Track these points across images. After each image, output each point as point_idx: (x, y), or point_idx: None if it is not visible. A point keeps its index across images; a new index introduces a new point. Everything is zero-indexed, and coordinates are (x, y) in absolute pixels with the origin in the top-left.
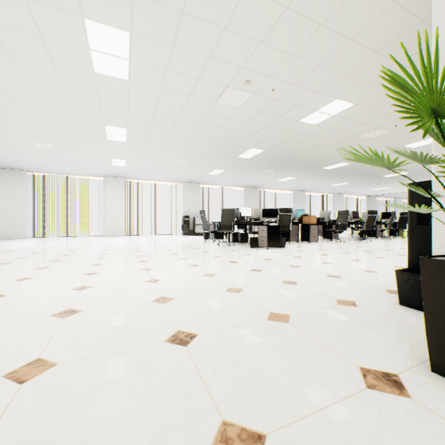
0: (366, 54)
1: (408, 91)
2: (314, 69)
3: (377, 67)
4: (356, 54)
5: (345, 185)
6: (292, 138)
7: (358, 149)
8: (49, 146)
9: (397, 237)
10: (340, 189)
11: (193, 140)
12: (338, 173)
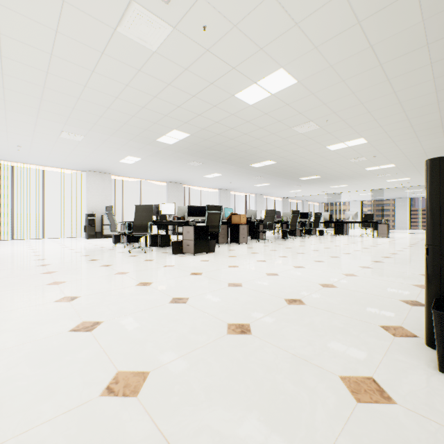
0: None
1: None
2: (264, 1)
3: (336, 24)
4: None
5: (267, 186)
6: (223, 120)
7: (287, 146)
8: None
9: (311, 235)
10: (262, 190)
11: (89, 104)
12: (264, 172)
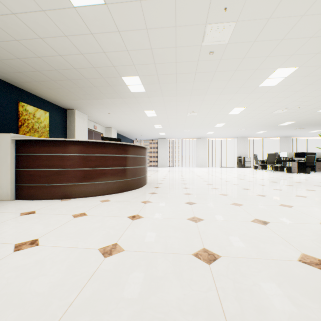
0: None
1: None
2: (319, 101)
3: None
4: None
5: None
6: (314, 116)
7: None
8: (188, 131)
9: None
10: None
11: (253, 123)
12: None
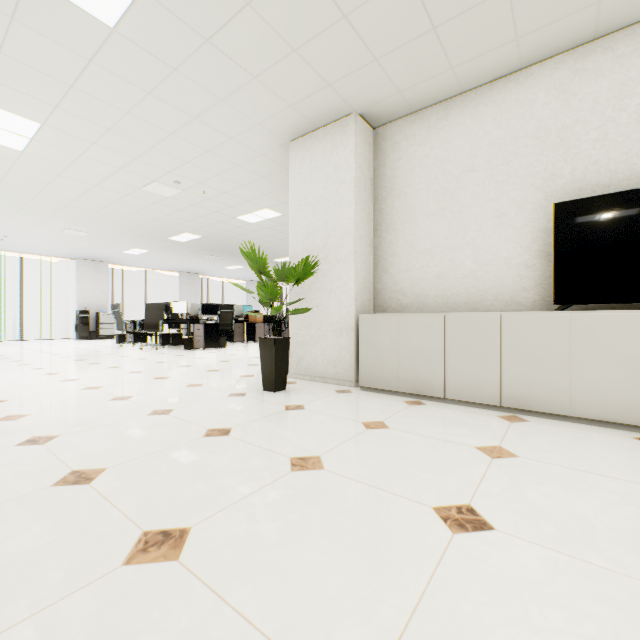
0: (278, 187)
1: (250, 260)
2: (240, 187)
3: None
4: (271, 186)
5: None
6: (232, 230)
7: None
8: None
9: None
10: None
11: (105, 215)
12: None
